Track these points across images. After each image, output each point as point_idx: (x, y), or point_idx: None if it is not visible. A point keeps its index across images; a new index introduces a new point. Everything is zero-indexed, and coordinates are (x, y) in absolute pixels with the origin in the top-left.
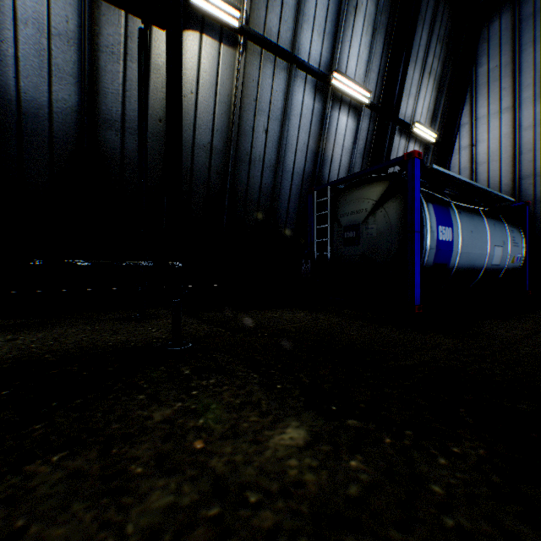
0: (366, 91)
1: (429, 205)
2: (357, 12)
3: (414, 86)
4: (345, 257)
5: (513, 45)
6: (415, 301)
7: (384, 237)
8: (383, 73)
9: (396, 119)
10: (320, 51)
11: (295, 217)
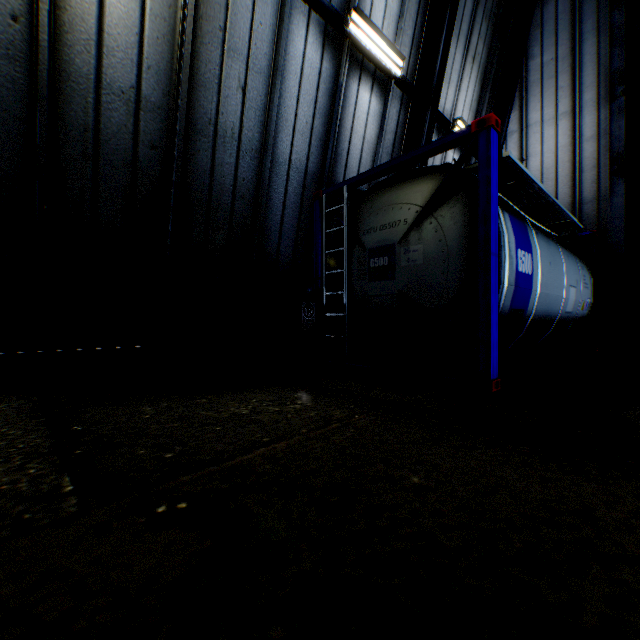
0: (398, 57)
1: (505, 215)
2: None
3: (456, 71)
4: (371, 298)
5: (573, 32)
6: (492, 372)
7: (435, 264)
8: (418, 42)
9: (435, 108)
10: None
11: (293, 238)
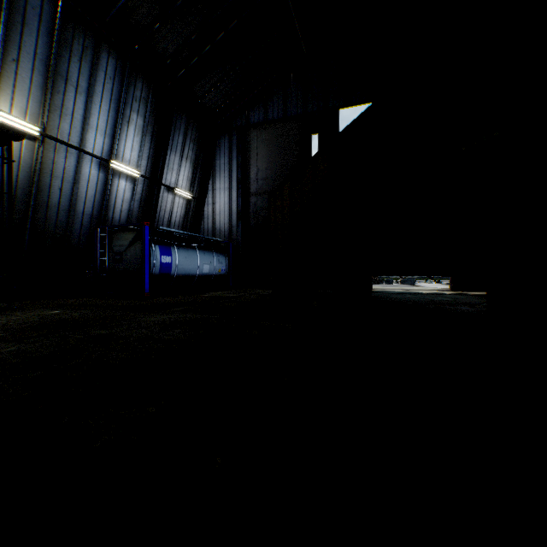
0: (137, 170)
1: (157, 246)
2: (130, 124)
3: (176, 165)
4: (116, 269)
5: (230, 155)
6: (145, 291)
7: (134, 260)
8: (152, 157)
9: (160, 186)
10: (103, 144)
11: (86, 242)
